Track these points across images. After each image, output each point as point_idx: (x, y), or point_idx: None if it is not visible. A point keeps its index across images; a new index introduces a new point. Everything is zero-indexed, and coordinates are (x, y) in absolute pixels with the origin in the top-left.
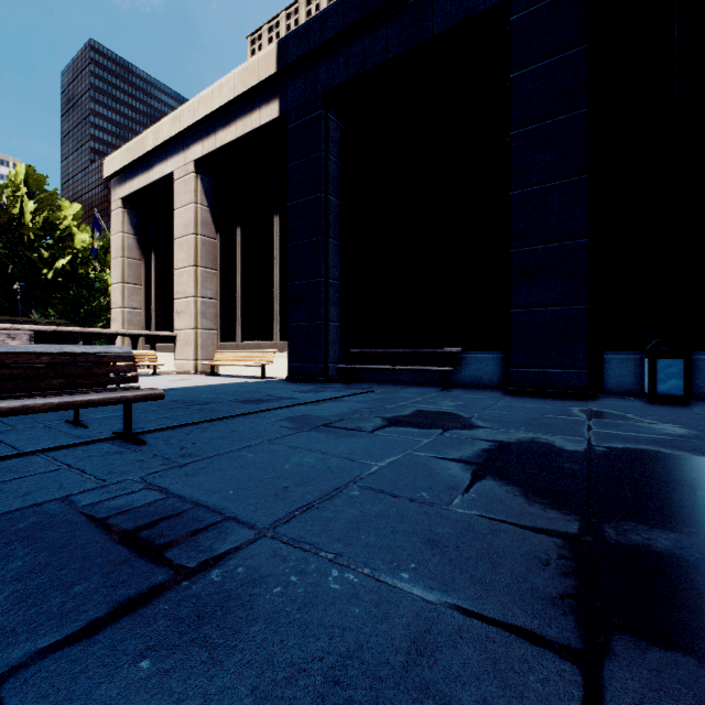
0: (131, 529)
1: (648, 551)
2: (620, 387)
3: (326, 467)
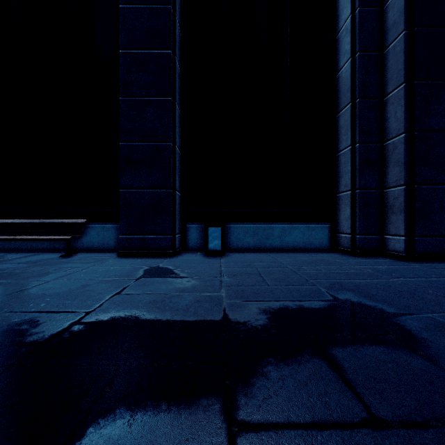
0: None
1: None
2: (196, 245)
3: None
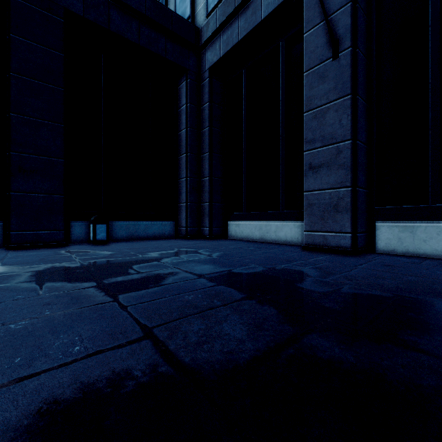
0: None
1: (117, 281)
2: (79, 239)
3: None
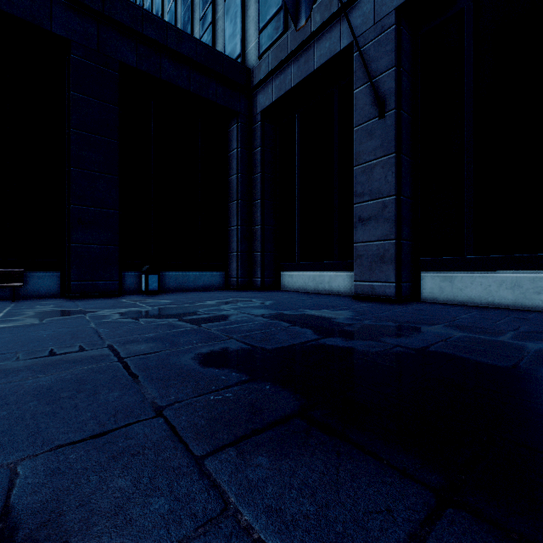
0: (48, 355)
1: (194, 318)
2: (130, 289)
3: (69, 331)
